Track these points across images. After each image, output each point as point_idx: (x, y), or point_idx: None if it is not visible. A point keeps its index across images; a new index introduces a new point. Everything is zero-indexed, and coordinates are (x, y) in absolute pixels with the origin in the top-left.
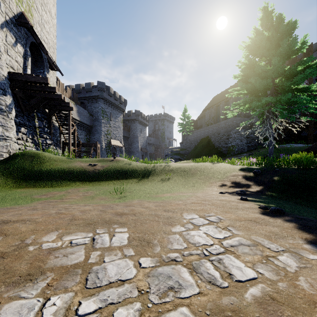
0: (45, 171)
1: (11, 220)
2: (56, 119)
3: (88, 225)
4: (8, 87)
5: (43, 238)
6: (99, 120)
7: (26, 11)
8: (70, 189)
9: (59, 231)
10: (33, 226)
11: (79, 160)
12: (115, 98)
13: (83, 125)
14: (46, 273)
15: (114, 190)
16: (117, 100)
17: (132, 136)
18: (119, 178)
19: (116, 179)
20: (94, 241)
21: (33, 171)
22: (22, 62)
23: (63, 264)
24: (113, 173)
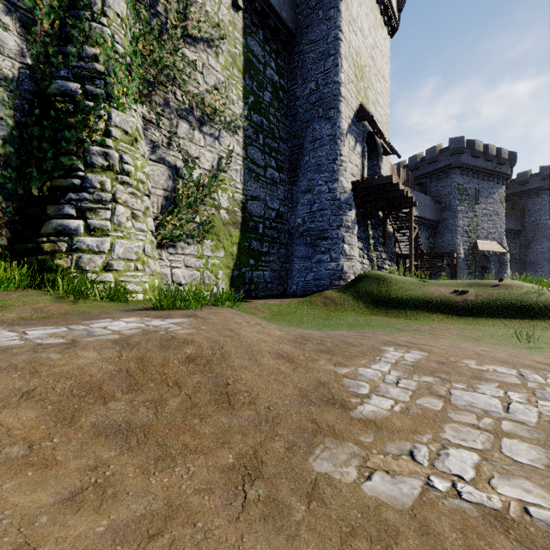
0: (394, 297)
1: (415, 342)
2: (391, 222)
3: (503, 363)
4: (352, 200)
5: (463, 361)
6: (453, 207)
7: (363, 99)
8: (433, 324)
9: (474, 360)
10: (443, 351)
11: (435, 283)
12: (486, 158)
13: (424, 222)
14: (490, 380)
15: (510, 336)
16: (492, 161)
17: (531, 228)
18: (514, 316)
19: (507, 317)
20: (524, 376)
21: (381, 296)
22: (359, 164)
23: (501, 380)
24: (500, 307)
